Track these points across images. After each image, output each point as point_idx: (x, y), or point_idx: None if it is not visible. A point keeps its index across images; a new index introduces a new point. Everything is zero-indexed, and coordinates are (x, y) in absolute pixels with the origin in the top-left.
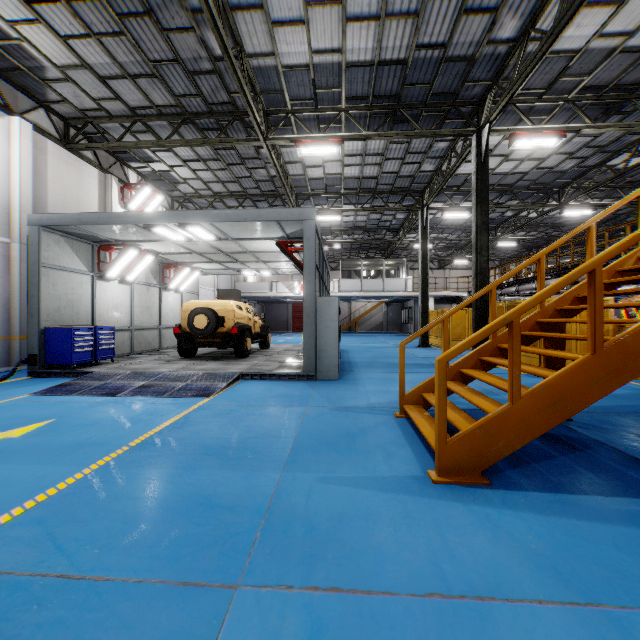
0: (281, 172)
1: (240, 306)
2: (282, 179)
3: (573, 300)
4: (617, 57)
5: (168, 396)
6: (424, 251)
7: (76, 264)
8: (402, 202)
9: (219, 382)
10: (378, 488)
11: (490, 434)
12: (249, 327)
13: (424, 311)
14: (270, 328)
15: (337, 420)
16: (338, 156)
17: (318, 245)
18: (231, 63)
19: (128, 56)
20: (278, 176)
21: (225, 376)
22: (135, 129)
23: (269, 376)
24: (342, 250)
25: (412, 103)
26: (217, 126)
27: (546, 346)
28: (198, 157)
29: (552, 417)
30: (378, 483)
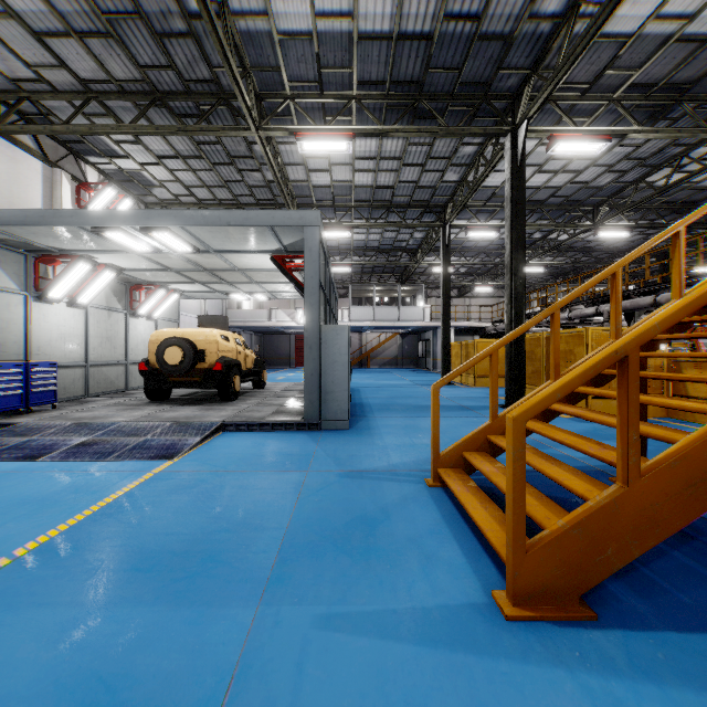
0: (279, 175)
1: (226, 336)
2: (280, 183)
3: None
4: (672, 48)
5: (114, 459)
6: (446, 274)
7: (2, 279)
8: (421, 218)
9: (191, 436)
10: (419, 638)
11: (594, 535)
12: (238, 362)
13: (446, 343)
14: (269, 363)
15: (348, 494)
16: (348, 158)
17: (323, 260)
18: (208, 16)
19: (71, 4)
20: (275, 179)
21: (200, 427)
22: (90, 111)
23: (260, 426)
24: (352, 274)
25: (437, 94)
26: (197, 112)
27: None
28: (175, 153)
29: (687, 506)
30: (418, 625)
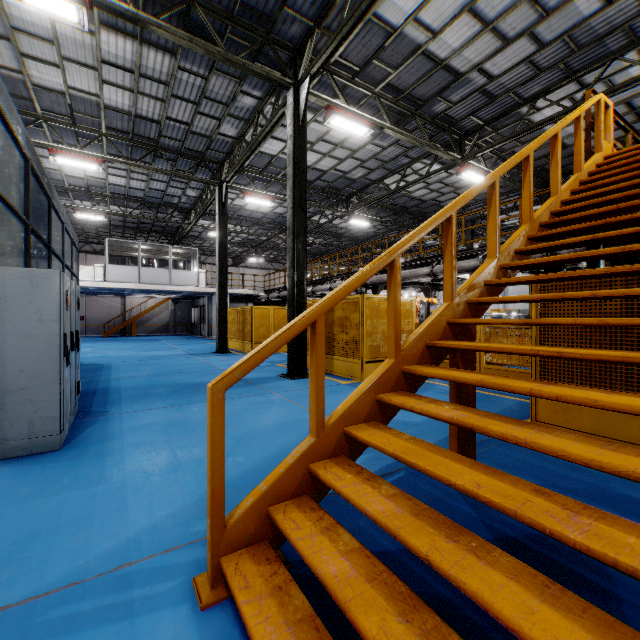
0: None
1: None
2: None
3: (482, 289)
4: (419, 59)
5: None
6: (223, 236)
7: None
8: (195, 173)
9: None
10: None
11: None
12: None
13: (223, 309)
14: None
15: None
16: (90, 58)
17: (22, 166)
18: None
19: None
20: None
21: None
22: None
23: None
24: (111, 227)
25: (213, 6)
26: None
27: (458, 363)
28: None
29: None
30: None
